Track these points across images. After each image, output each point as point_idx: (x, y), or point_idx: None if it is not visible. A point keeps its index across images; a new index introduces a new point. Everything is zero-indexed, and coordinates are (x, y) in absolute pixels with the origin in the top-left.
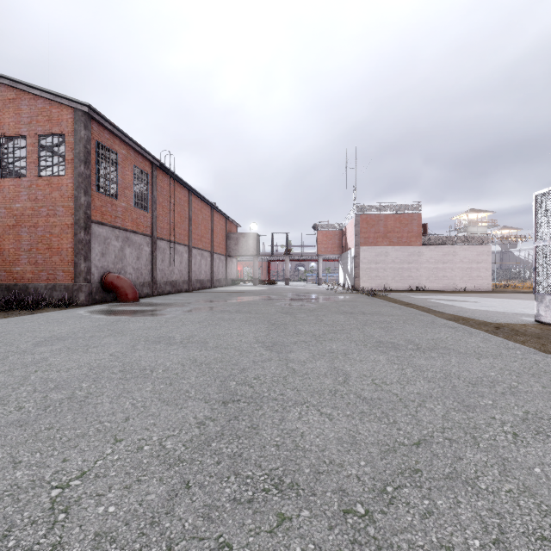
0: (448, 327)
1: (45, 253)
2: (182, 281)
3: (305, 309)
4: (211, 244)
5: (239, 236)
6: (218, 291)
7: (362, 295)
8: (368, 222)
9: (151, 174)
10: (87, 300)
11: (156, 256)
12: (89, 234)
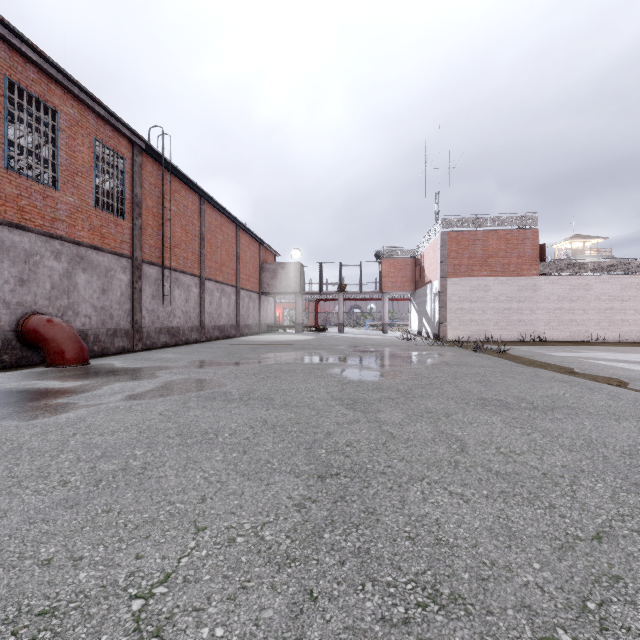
0: None
1: None
2: (190, 327)
3: (389, 388)
4: (236, 276)
5: (277, 267)
6: (241, 342)
7: (463, 351)
8: (459, 242)
9: (132, 160)
10: None
11: (140, 288)
12: None
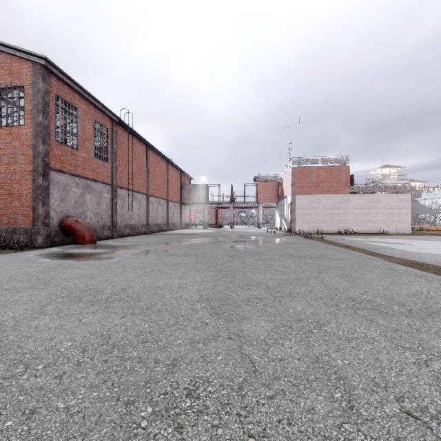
0: (414, 275)
1: (6, 198)
2: (141, 224)
3: (251, 252)
4: (167, 193)
5: (191, 187)
6: (172, 233)
7: (299, 237)
8: (302, 174)
9: (111, 129)
10: (45, 243)
11: (116, 202)
12: (48, 181)
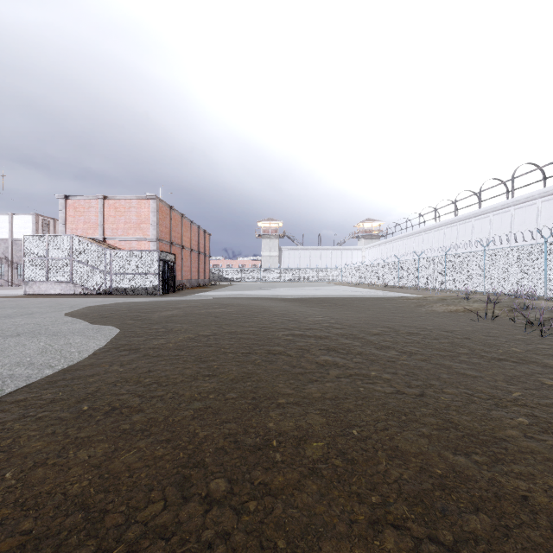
0: None
1: None
2: None
3: None
4: None
5: None
6: None
7: None
8: None
9: None
10: None
11: None
12: None
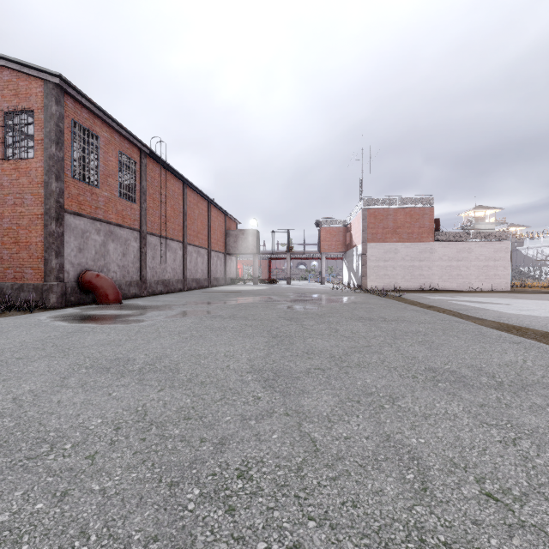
0: (510, 342)
1: (11, 248)
2: (176, 280)
3: (312, 313)
4: (208, 240)
5: (239, 233)
6: (214, 291)
7: (372, 296)
8: (375, 217)
9: (140, 162)
10: (59, 302)
11: (145, 252)
12: (63, 226)
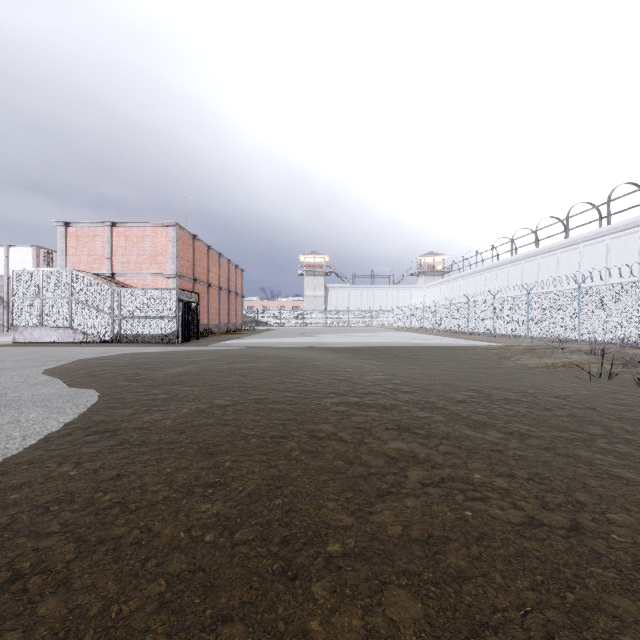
0: None
1: None
2: None
3: None
4: None
5: None
6: None
7: None
8: None
9: None
10: None
11: None
12: None
